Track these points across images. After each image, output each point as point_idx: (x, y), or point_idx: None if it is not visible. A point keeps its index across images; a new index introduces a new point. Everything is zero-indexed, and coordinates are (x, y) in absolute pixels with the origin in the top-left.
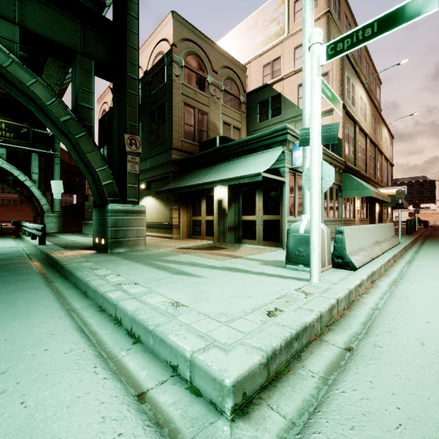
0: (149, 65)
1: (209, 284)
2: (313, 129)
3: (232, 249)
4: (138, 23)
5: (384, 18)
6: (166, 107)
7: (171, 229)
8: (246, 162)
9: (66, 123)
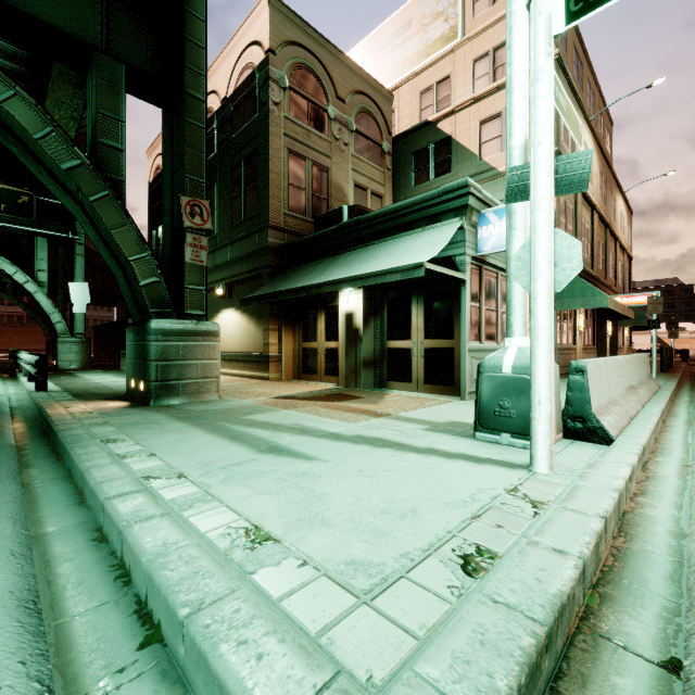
0: (230, 88)
1: (329, 477)
2: (539, 164)
3: (372, 399)
4: (205, 2)
5: None
6: (258, 157)
7: (267, 363)
8: (395, 246)
9: (73, 172)
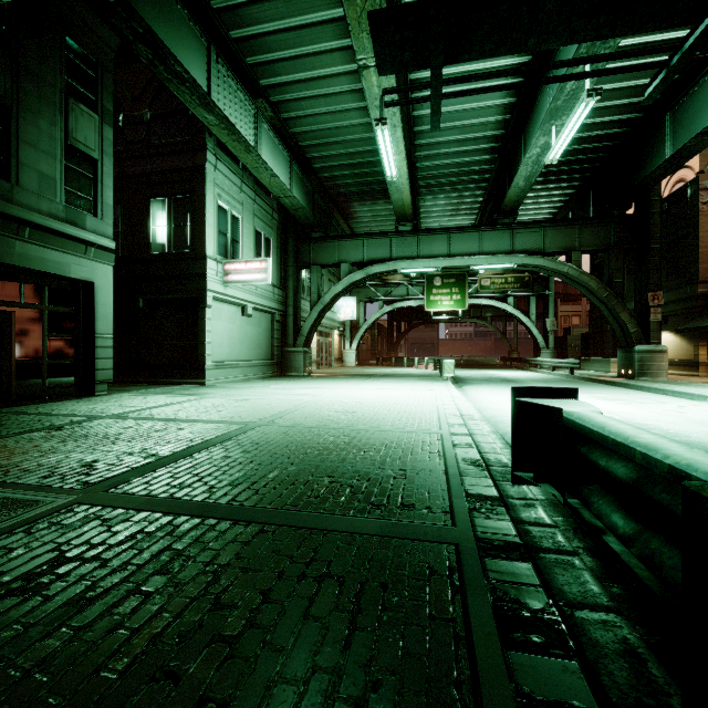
0: (664, 192)
1: None
2: None
3: None
4: (659, 203)
5: None
6: (689, 238)
7: (697, 367)
8: None
9: (606, 297)
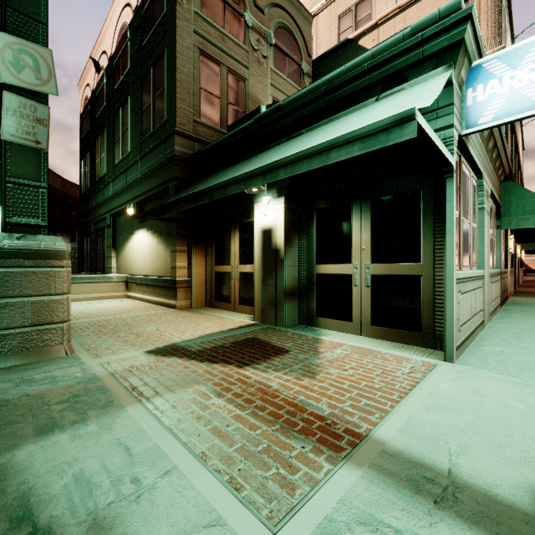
0: None
1: None
2: None
3: (301, 356)
4: None
5: None
6: (165, 57)
7: (174, 289)
8: (334, 126)
9: None
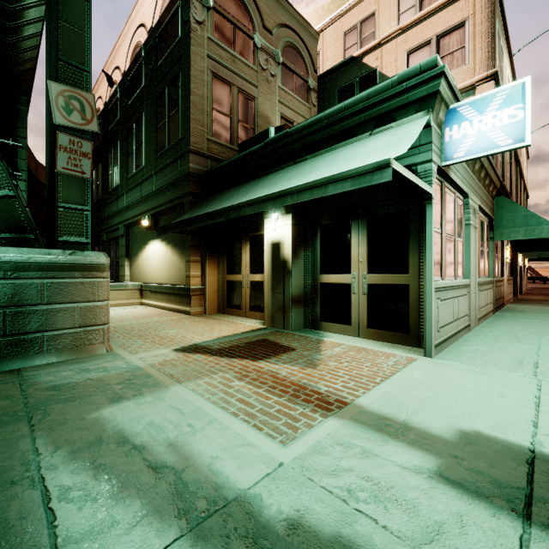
0: (155, 16)
1: None
2: None
3: (305, 353)
4: None
5: None
6: (180, 80)
7: (189, 297)
8: (334, 156)
9: None
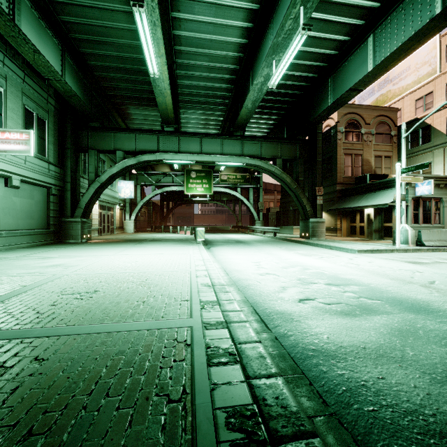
0: None
1: (356, 245)
2: (396, 196)
3: (374, 241)
4: (321, 134)
5: (416, 166)
6: (332, 158)
7: (336, 231)
8: (384, 194)
9: (295, 188)
